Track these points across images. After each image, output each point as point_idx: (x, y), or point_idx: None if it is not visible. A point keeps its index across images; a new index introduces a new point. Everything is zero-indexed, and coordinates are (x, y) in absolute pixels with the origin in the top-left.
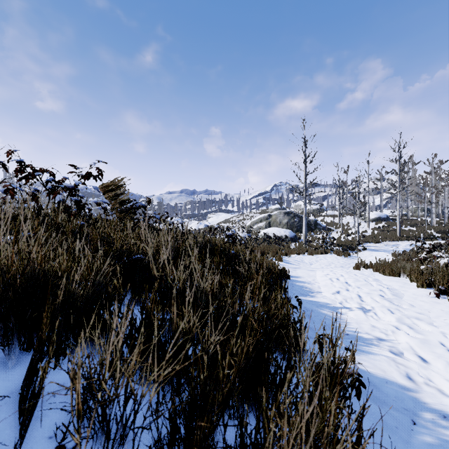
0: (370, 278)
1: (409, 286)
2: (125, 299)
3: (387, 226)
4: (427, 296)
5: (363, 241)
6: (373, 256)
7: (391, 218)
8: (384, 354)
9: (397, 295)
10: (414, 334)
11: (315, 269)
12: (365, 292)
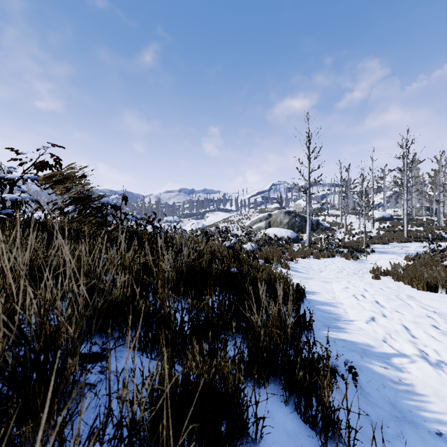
0: (404, 295)
1: None
2: None
3: (392, 226)
4: None
5: (370, 243)
6: (384, 259)
7: (395, 218)
8: None
9: None
10: None
11: (330, 280)
12: (413, 323)
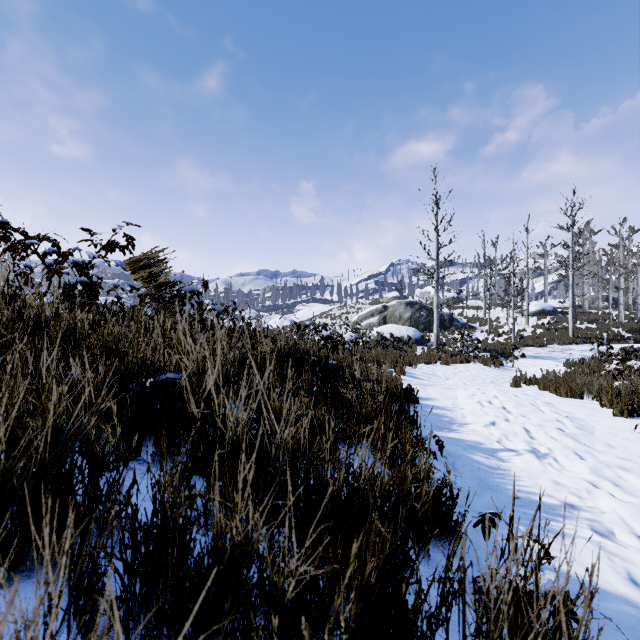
0: (538, 400)
1: (600, 414)
2: (144, 453)
3: (554, 322)
4: (632, 430)
5: (520, 344)
6: (536, 366)
7: (560, 311)
8: (584, 536)
9: (585, 428)
10: (624, 497)
11: (454, 387)
12: (535, 425)
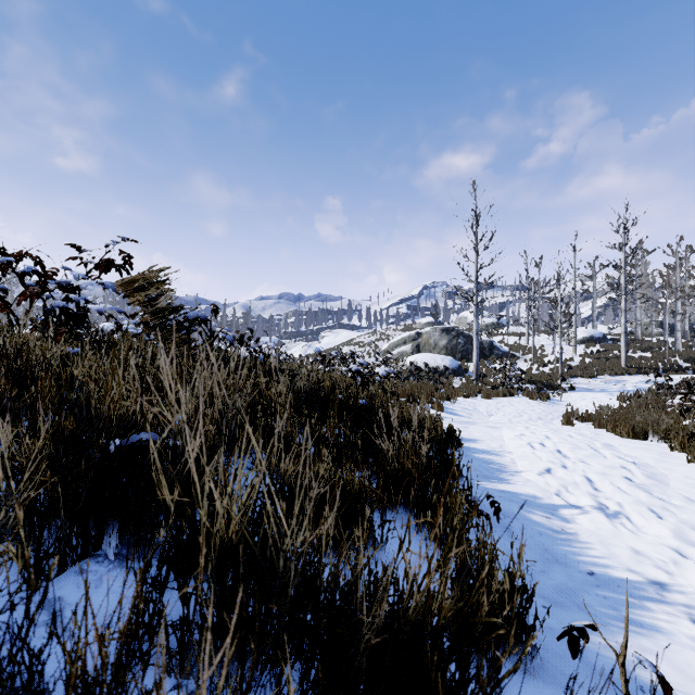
0: (597, 442)
1: (672, 460)
2: (106, 545)
3: (605, 350)
4: None
5: (568, 375)
6: (587, 400)
7: (610, 338)
8: (686, 631)
9: (657, 478)
10: None
11: (499, 425)
12: (598, 473)
